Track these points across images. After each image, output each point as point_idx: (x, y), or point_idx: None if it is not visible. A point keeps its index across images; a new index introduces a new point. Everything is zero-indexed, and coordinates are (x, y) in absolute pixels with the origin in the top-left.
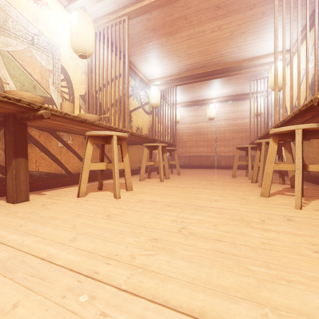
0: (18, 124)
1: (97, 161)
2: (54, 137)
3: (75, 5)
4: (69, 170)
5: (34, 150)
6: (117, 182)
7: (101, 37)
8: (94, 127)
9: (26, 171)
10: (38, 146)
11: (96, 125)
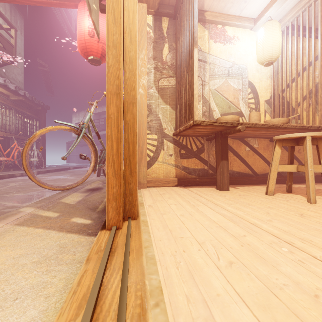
0: (223, 137)
1: (283, 163)
2: (242, 143)
3: (261, 21)
4: (255, 170)
5: (229, 154)
6: (312, 186)
7: (289, 32)
8: (282, 130)
9: (227, 169)
10: (232, 151)
11: (284, 128)
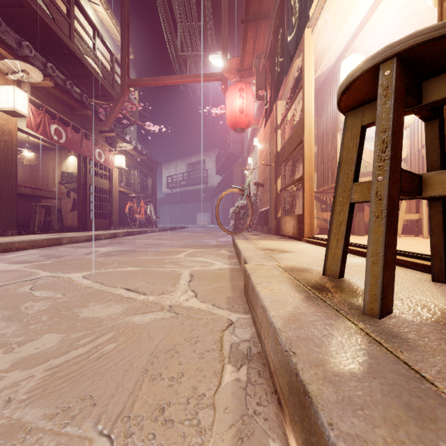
0: None
1: None
2: None
3: None
4: None
5: (365, 208)
6: (425, 227)
7: None
8: None
9: (363, 219)
10: (368, 205)
11: None
